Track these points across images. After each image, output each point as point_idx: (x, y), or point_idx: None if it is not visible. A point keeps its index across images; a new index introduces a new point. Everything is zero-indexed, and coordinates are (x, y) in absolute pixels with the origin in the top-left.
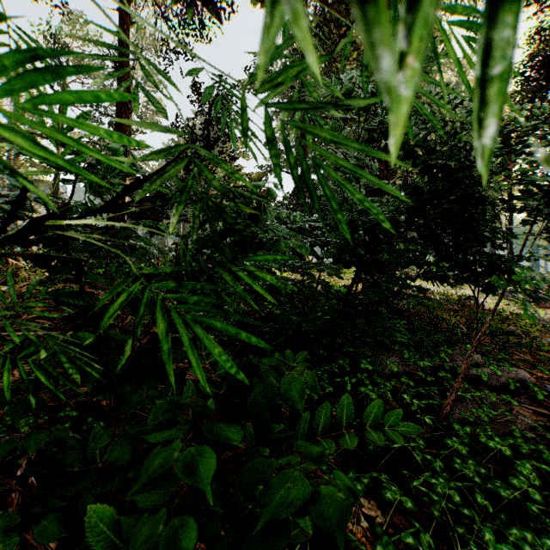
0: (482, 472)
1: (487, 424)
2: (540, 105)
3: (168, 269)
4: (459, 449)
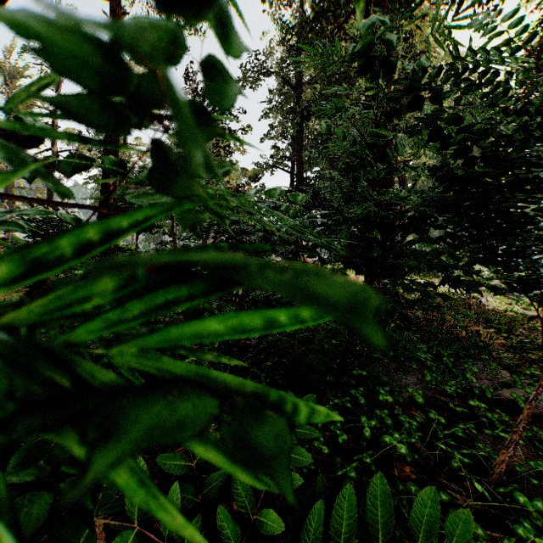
0: None
1: None
2: None
3: None
4: (536, 542)
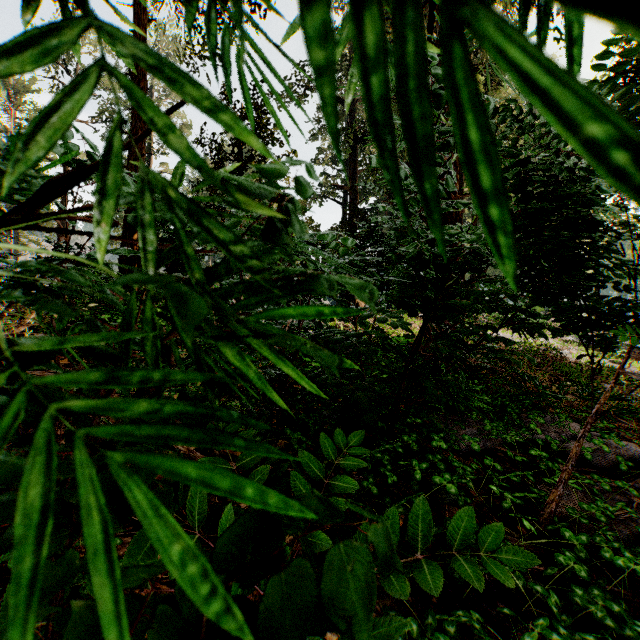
0: (615, 609)
1: (601, 522)
2: (635, 119)
3: (94, 340)
4: (576, 569)
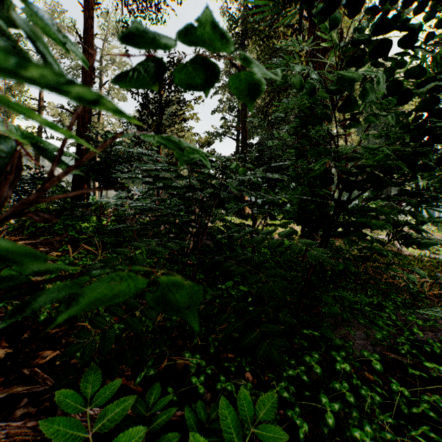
0: None
1: None
2: None
3: None
4: None
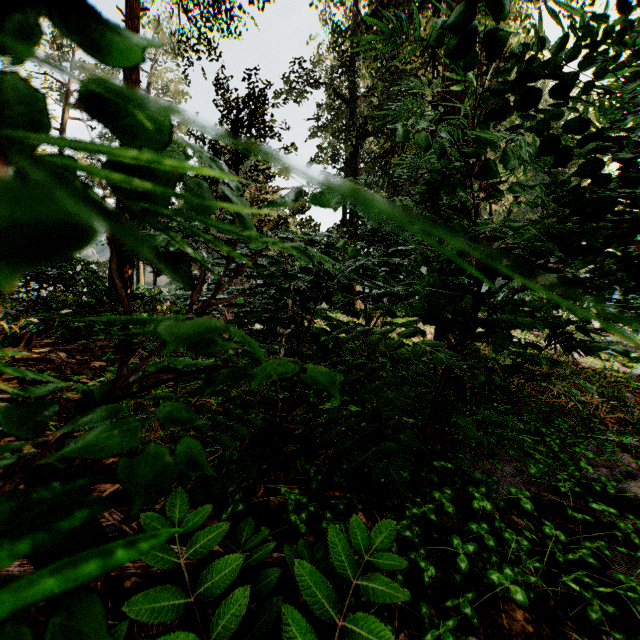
0: None
1: None
2: None
3: None
4: None
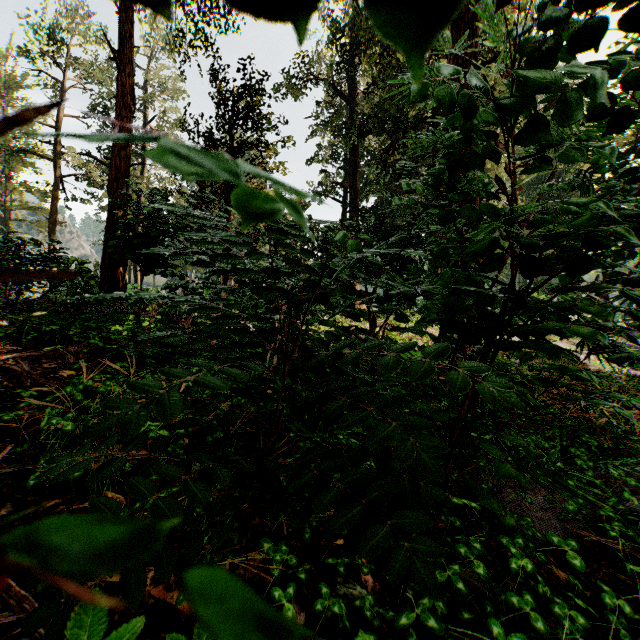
0: None
1: None
2: None
3: None
4: None
